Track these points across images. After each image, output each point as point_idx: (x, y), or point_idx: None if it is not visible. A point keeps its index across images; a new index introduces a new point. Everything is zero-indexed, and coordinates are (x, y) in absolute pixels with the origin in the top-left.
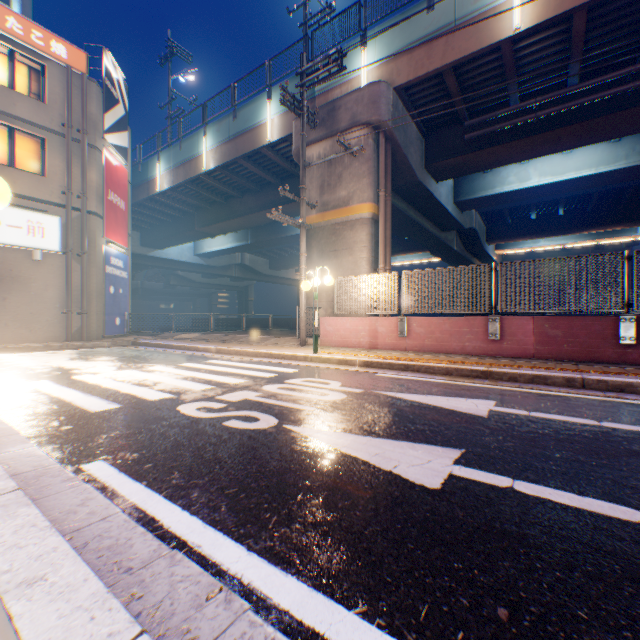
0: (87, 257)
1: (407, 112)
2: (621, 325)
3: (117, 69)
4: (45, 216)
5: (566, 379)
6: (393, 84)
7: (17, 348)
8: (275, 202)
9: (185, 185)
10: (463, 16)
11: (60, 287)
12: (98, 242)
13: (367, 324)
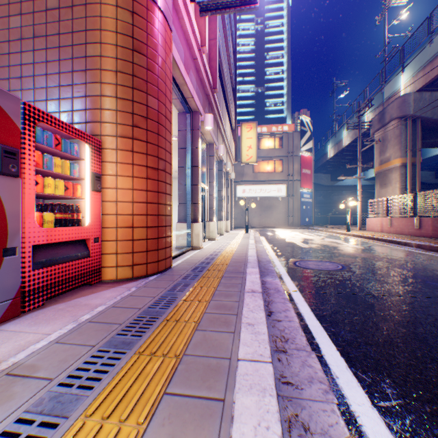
0: (293, 197)
1: None
2: None
3: (305, 119)
4: (281, 185)
5: (388, 240)
6: (415, 89)
7: (273, 227)
8: None
9: (338, 153)
10: None
11: (285, 208)
12: (297, 190)
13: (379, 221)
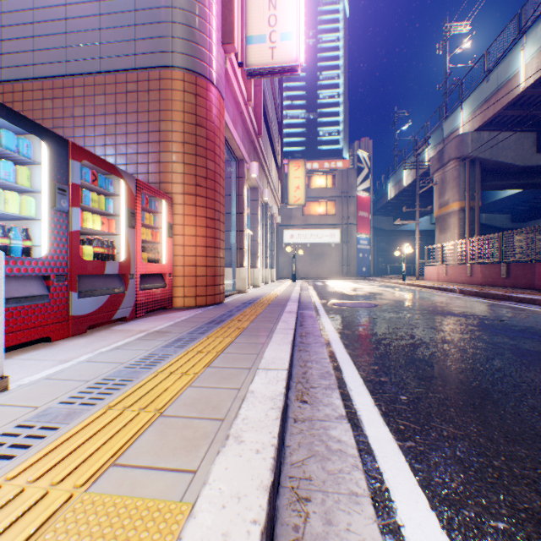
0: (348, 243)
1: (498, 131)
2: (500, 268)
3: (362, 154)
4: (335, 230)
5: (437, 287)
6: (473, 128)
7: (325, 278)
8: None
9: (399, 194)
10: (500, 83)
11: (339, 256)
12: (353, 236)
13: (435, 269)
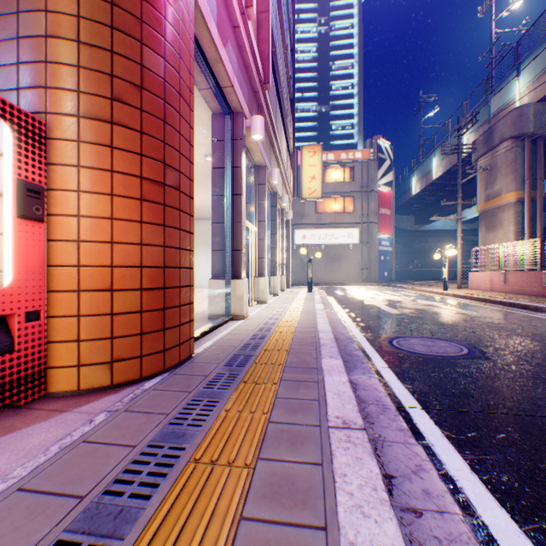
0: (368, 244)
1: None
2: None
3: (384, 144)
4: (353, 229)
5: (508, 303)
6: (536, 98)
7: (342, 284)
8: None
9: (426, 188)
10: None
11: (358, 259)
12: (373, 236)
13: (487, 276)
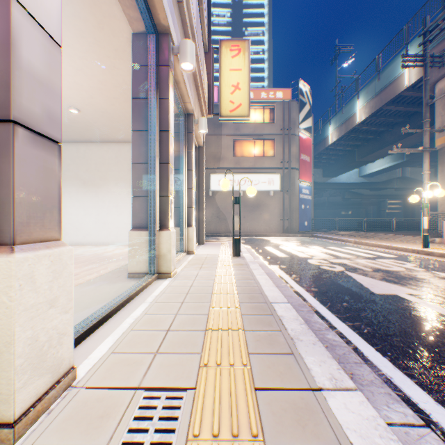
0: (290, 191)
1: None
2: None
3: (304, 87)
4: (273, 175)
5: None
6: None
7: (264, 235)
8: (420, 126)
9: (345, 135)
10: None
11: (279, 207)
12: (295, 183)
13: None
